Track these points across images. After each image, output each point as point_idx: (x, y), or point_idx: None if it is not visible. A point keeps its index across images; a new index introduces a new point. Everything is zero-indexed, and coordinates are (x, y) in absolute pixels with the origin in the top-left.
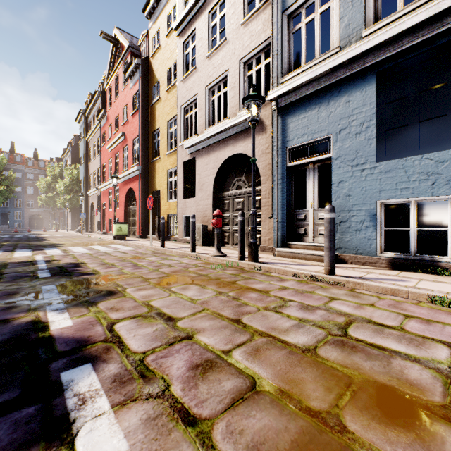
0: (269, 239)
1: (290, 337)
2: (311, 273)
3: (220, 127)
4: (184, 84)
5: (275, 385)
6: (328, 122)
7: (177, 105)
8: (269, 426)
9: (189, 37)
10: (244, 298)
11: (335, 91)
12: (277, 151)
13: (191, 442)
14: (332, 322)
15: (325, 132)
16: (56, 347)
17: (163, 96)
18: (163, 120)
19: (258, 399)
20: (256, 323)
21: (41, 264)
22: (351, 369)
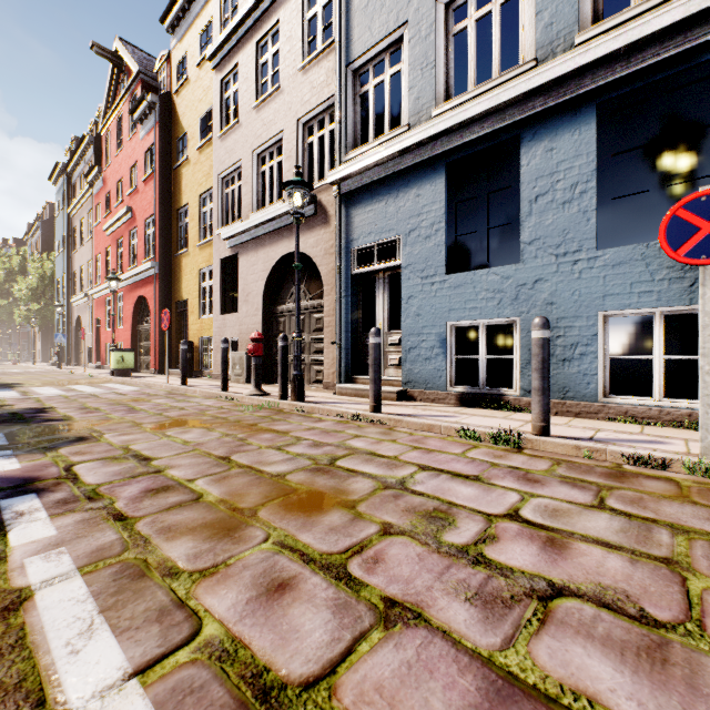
0: (334, 372)
1: (270, 468)
2: (355, 411)
3: (270, 212)
4: (223, 142)
5: (220, 497)
6: (397, 220)
7: (213, 172)
8: (191, 517)
9: (230, 74)
10: (253, 439)
11: (405, 181)
12: (340, 252)
13: (115, 528)
14: (330, 455)
15: (394, 233)
16: None
17: (193, 157)
18: (193, 192)
19: (195, 505)
20: (245, 458)
21: None
22: (305, 485)
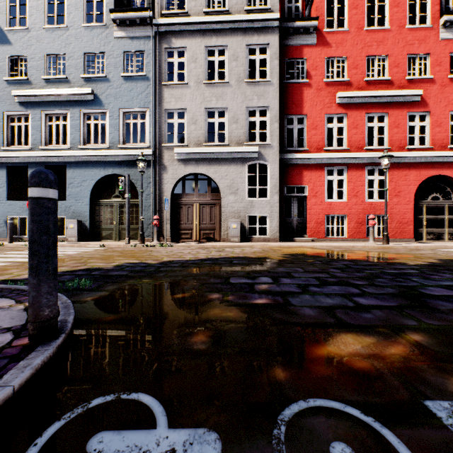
0: None
1: None
2: None
3: None
4: None
5: None
6: None
7: None
8: None
9: None
10: None
11: None
12: None
13: None
14: None
15: None
16: None
17: None
18: None
19: None
20: None
21: None
22: None
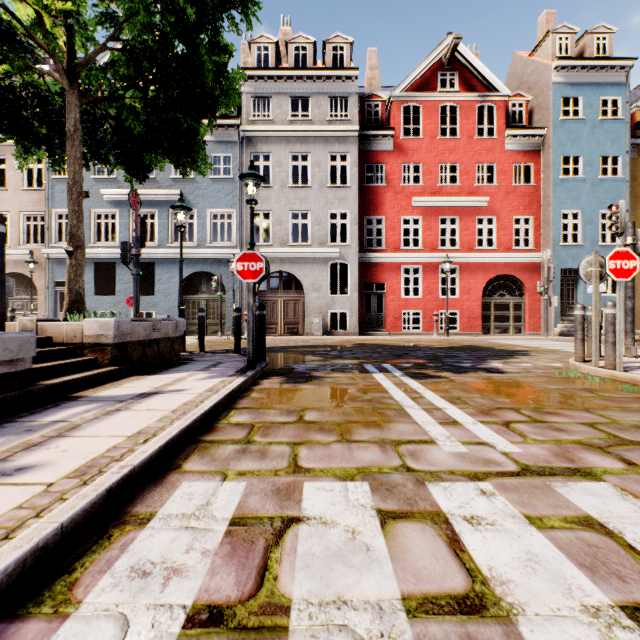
0: None
1: None
2: None
3: None
4: None
5: None
6: None
7: None
8: None
9: None
10: None
11: None
12: (49, 281)
13: None
14: None
15: None
16: None
17: None
18: None
19: None
20: None
21: None
22: None
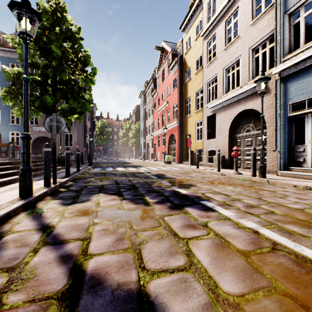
0: (273, 165)
1: (289, 205)
2: (306, 185)
3: (234, 93)
4: (208, 68)
5: (282, 213)
6: None
7: (202, 82)
8: (280, 218)
9: (211, 39)
10: (261, 192)
11: None
12: (280, 106)
13: (253, 216)
14: None
15: None
16: (190, 196)
17: (193, 77)
18: (193, 91)
19: (275, 214)
20: (270, 200)
21: (146, 173)
22: None
